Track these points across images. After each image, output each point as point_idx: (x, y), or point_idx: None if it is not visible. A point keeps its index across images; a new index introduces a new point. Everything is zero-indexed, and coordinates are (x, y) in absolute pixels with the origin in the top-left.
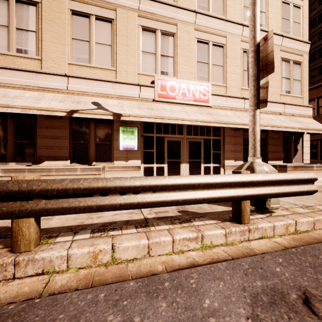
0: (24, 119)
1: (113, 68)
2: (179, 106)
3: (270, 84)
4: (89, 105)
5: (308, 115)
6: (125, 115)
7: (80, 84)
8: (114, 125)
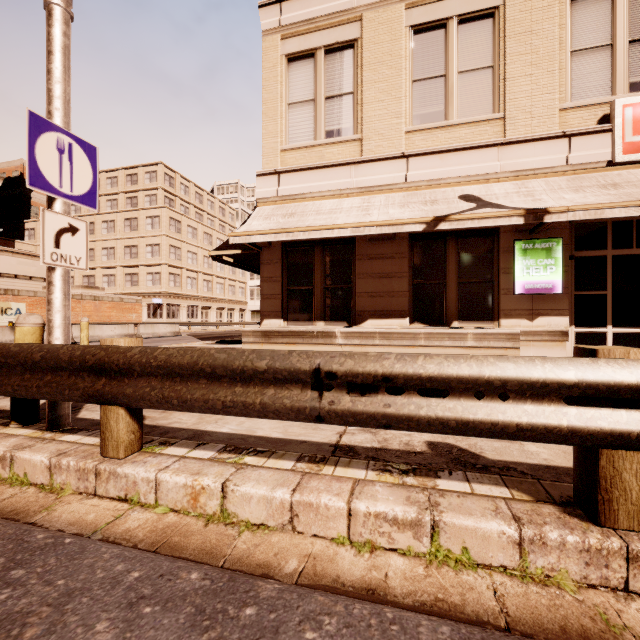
0: (337, 249)
1: (498, 115)
2: None
3: None
4: (458, 204)
5: None
6: (556, 210)
7: (429, 166)
8: (500, 239)
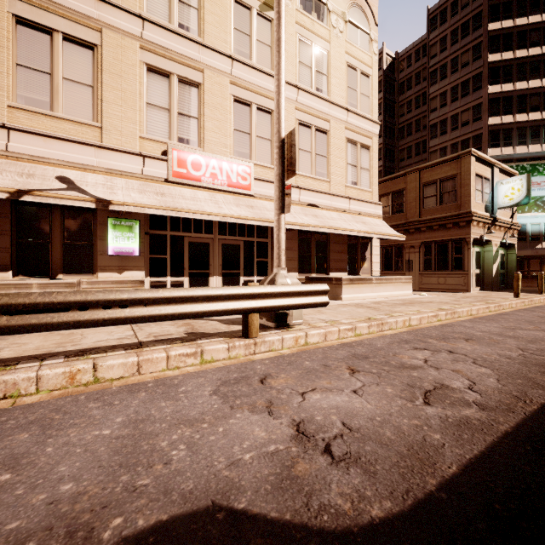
0: None
1: (97, 124)
2: (206, 193)
3: (333, 171)
4: (52, 182)
5: (378, 215)
6: (117, 203)
7: (33, 143)
8: (98, 214)
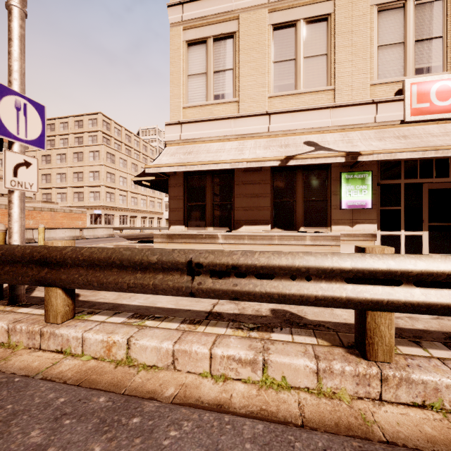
0: (221, 177)
1: (330, 87)
2: None
3: None
4: (303, 147)
5: None
6: (366, 153)
7: (284, 121)
8: (332, 171)
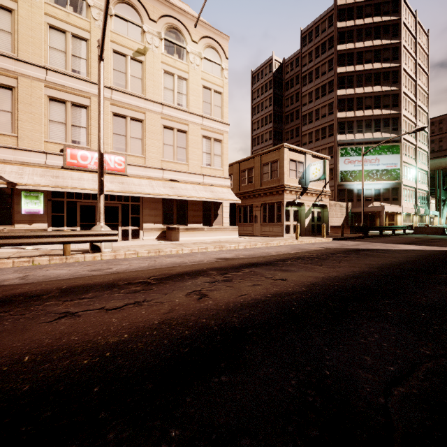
0: None
1: (15, 134)
2: (91, 175)
3: (191, 157)
4: None
5: (227, 186)
6: (21, 184)
7: None
8: (15, 189)
